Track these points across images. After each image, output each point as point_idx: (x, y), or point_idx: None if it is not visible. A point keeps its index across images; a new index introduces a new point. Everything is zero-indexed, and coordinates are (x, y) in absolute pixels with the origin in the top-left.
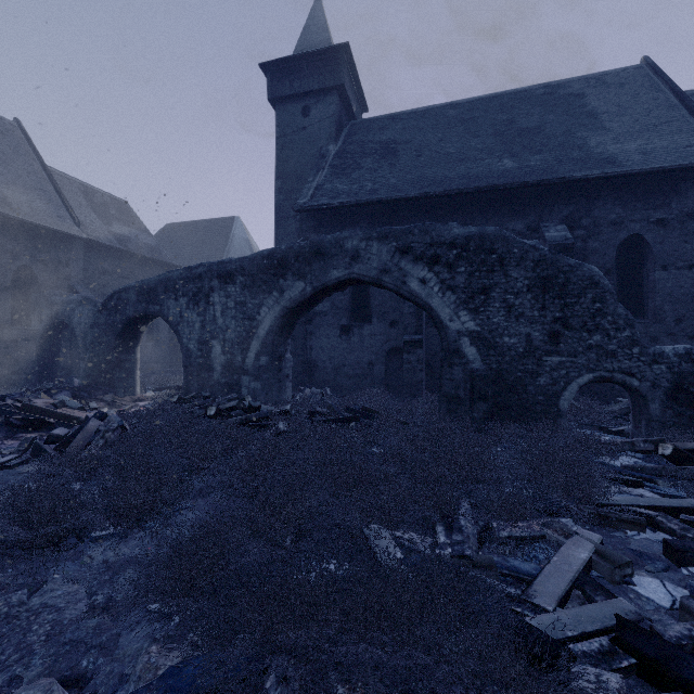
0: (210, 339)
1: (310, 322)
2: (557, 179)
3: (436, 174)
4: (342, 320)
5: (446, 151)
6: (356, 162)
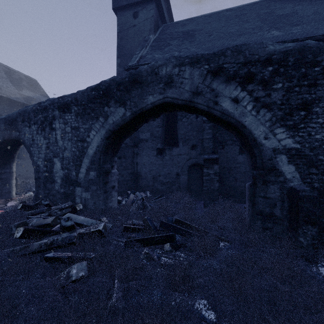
0: (53, 158)
1: (136, 146)
2: (321, 35)
3: (223, 43)
4: (158, 144)
5: (228, 31)
6: (167, 42)
